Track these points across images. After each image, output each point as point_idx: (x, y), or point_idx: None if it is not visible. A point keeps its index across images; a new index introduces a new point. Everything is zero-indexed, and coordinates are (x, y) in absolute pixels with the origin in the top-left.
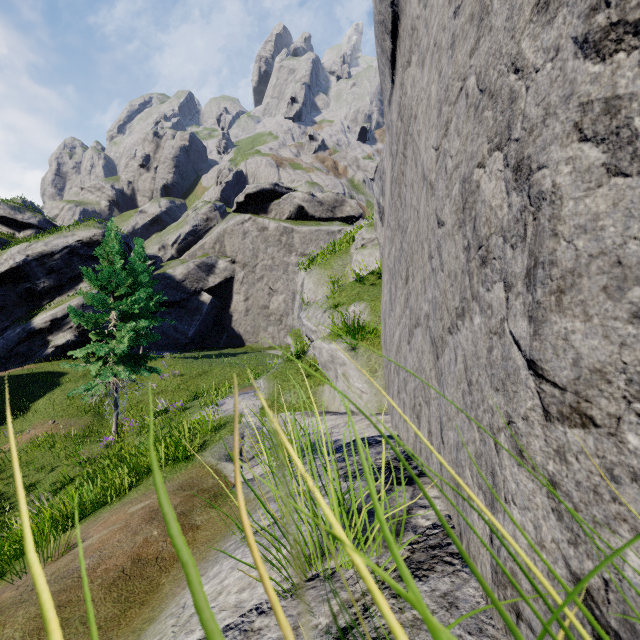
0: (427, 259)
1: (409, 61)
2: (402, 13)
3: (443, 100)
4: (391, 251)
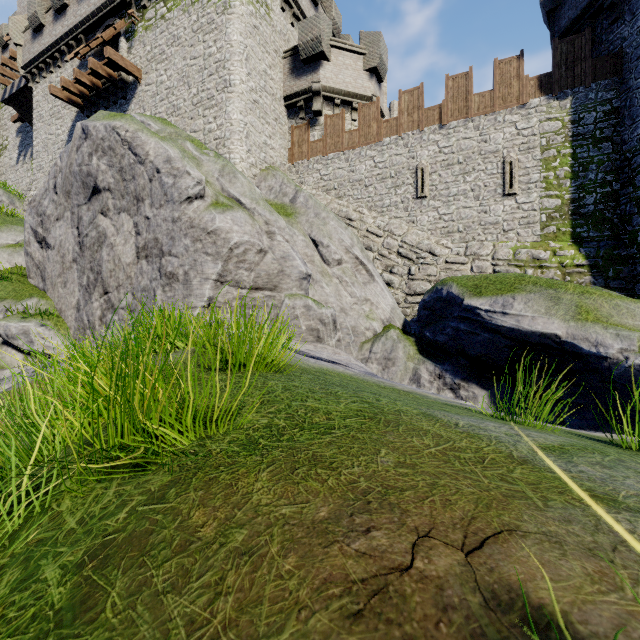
0: (129, 293)
1: (104, 215)
2: (100, 194)
3: (136, 263)
4: (83, 277)
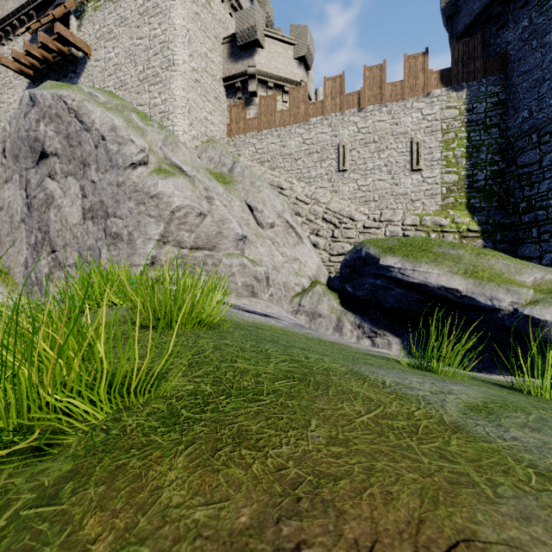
0: (75, 251)
1: (52, 178)
2: (48, 158)
3: (82, 224)
4: (31, 236)
